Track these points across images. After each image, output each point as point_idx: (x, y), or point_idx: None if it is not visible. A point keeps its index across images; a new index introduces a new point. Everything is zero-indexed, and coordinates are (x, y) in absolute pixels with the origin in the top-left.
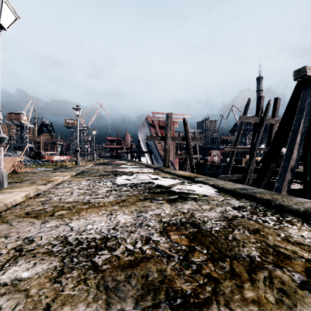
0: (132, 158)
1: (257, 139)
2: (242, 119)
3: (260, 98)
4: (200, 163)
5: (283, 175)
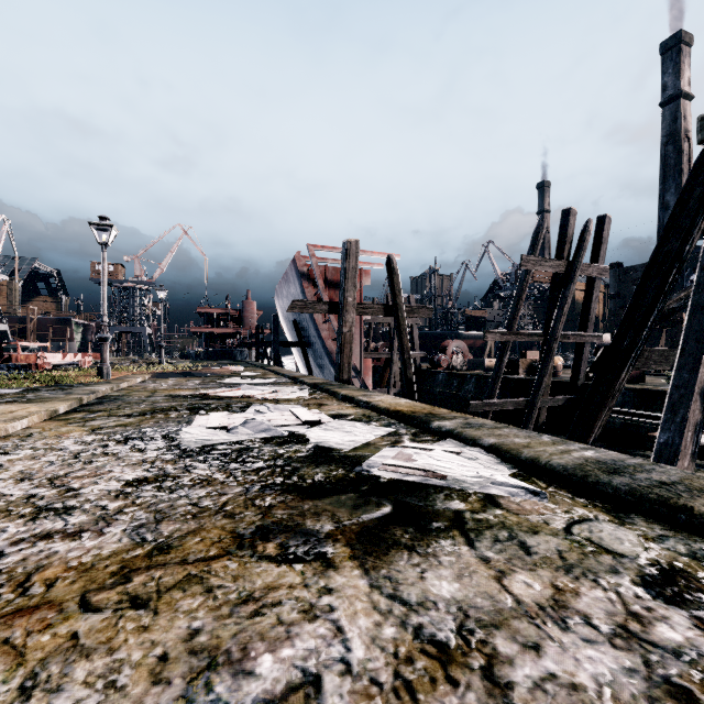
0: (260, 358)
1: (560, 312)
2: (526, 265)
3: (567, 215)
4: (423, 370)
5: (681, 408)
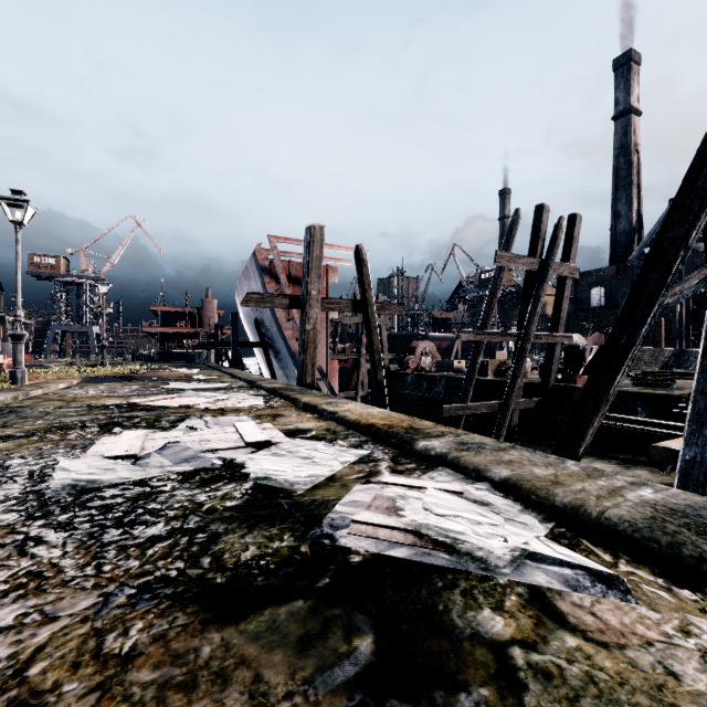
0: (220, 359)
1: (533, 312)
2: (501, 261)
3: (540, 211)
4: (392, 372)
5: None
